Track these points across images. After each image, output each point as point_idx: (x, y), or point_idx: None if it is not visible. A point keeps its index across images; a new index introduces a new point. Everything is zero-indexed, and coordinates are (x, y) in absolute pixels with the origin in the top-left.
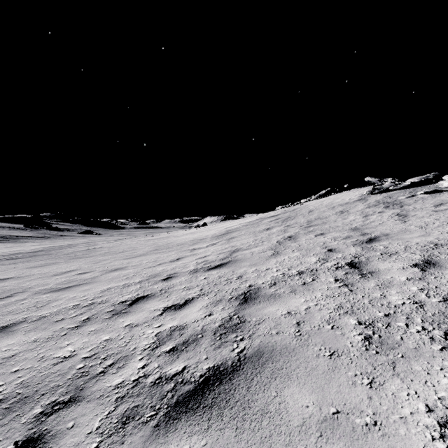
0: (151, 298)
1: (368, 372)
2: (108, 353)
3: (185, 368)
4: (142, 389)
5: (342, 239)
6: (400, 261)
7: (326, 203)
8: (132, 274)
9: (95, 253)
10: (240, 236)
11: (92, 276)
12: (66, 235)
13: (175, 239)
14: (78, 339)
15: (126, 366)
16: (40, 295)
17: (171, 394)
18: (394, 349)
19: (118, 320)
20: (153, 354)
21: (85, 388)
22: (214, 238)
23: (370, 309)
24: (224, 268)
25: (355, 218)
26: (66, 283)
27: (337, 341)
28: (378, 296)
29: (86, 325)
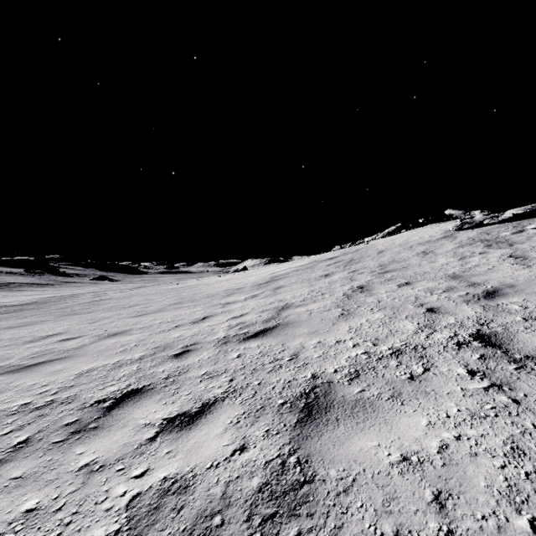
0: (147, 395)
1: None
2: None
3: None
4: None
5: (443, 292)
6: None
7: (399, 241)
8: (134, 344)
9: (98, 306)
10: (290, 286)
11: (78, 345)
12: (76, 282)
13: (205, 287)
14: None
15: None
16: None
17: None
18: None
19: (74, 449)
20: None
21: None
22: (255, 287)
23: None
24: (269, 337)
25: (448, 260)
26: (36, 357)
27: None
28: None
29: (12, 461)
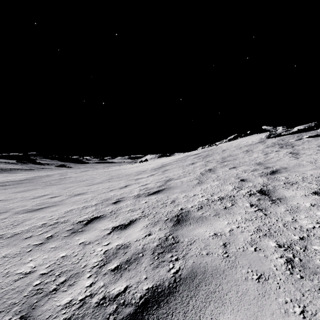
0: (103, 219)
1: (298, 299)
2: (62, 269)
3: (126, 288)
4: (87, 310)
5: (251, 171)
6: (301, 189)
7: (235, 144)
8: (90, 198)
9: (65, 181)
10: (172, 169)
11: (60, 200)
12: (46, 168)
13: (124, 171)
14: (39, 255)
15: (76, 284)
16: (18, 215)
17: (113, 317)
18: (317, 274)
19: (75, 238)
20: (100, 272)
21: (37, 307)
22: (153, 170)
23: (286, 232)
24: (160, 194)
25: (258, 155)
26: (40, 205)
27: (262, 263)
28: (290, 220)
29: (48, 242)
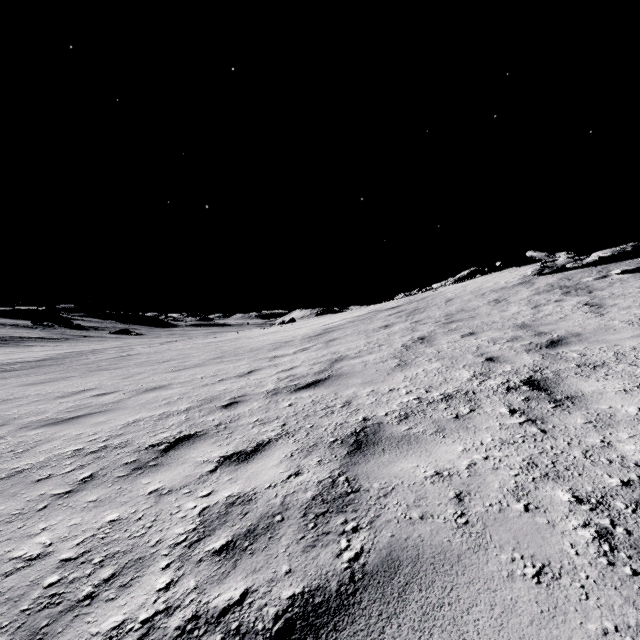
0: (201, 439)
1: (632, 626)
2: (110, 550)
3: (246, 595)
4: None
5: (506, 342)
6: (616, 378)
7: (471, 288)
8: (177, 397)
9: (128, 362)
10: (345, 338)
11: (116, 400)
12: (93, 336)
13: (248, 341)
14: (63, 518)
15: (135, 583)
16: (27, 431)
17: None
18: None
19: (140, 480)
20: (190, 557)
21: (47, 638)
22: (306, 340)
23: (590, 470)
24: (321, 388)
25: (520, 309)
26: (73, 411)
27: (544, 540)
28: (597, 443)
29: (84, 490)
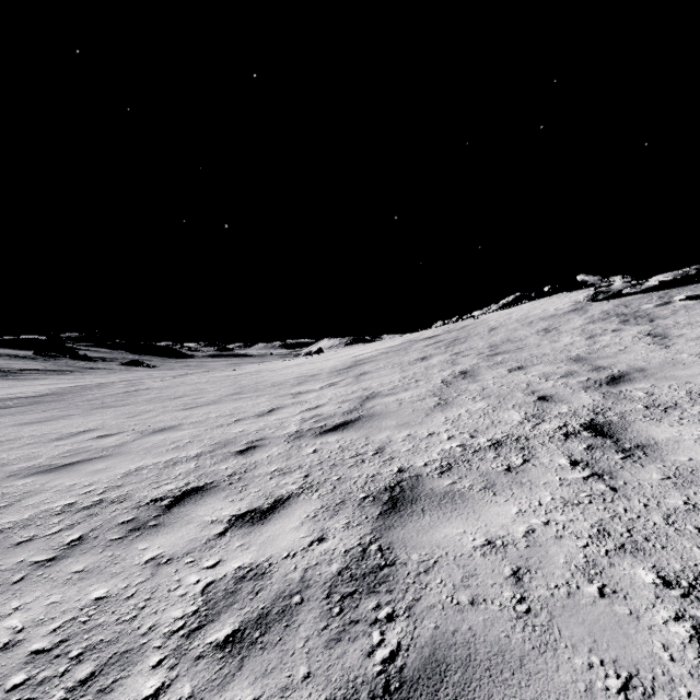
0: (210, 493)
1: None
2: (91, 639)
3: None
4: None
5: (560, 378)
6: (693, 423)
7: (517, 316)
8: (187, 440)
9: (136, 398)
10: (377, 371)
11: (118, 443)
12: (101, 368)
13: (270, 374)
14: (41, 593)
15: (118, 687)
16: (14, 481)
17: None
18: None
19: (136, 545)
20: (187, 651)
21: None
22: (334, 373)
23: (676, 542)
24: (350, 431)
25: (574, 340)
26: (70, 456)
27: (627, 638)
28: (680, 505)
29: (70, 557)
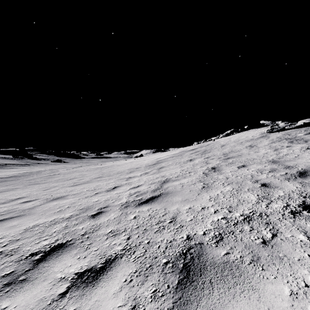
0: (67, 250)
1: None
2: None
3: None
4: None
5: (269, 172)
6: None
7: (233, 139)
8: (67, 206)
9: (51, 179)
10: (168, 166)
11: (32, 206)
12: (42, 163)
13: (117, 167)
14: None
15: None
16: None
17: None
18: None
19: (1, 302)
20: None
21: None
22: (147, 167)
23: None
24: (155, 203)
25: (267, 151)
26: (3, 215)
27: None
28: None
29: None
